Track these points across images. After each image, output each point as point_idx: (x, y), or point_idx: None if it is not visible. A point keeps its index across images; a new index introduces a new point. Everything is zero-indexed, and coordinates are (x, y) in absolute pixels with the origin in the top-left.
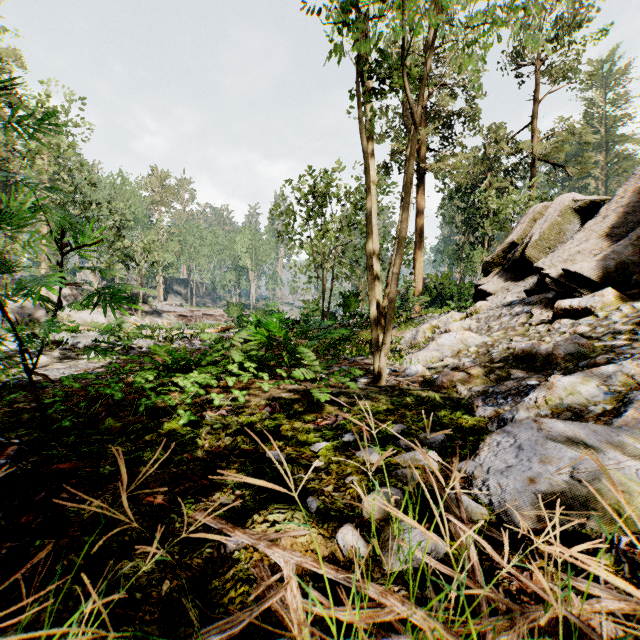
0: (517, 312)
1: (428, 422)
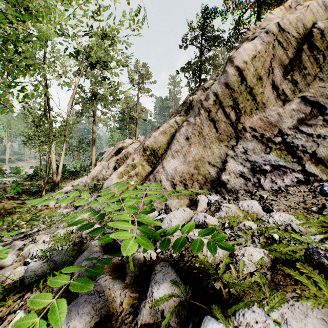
0: None
1: None
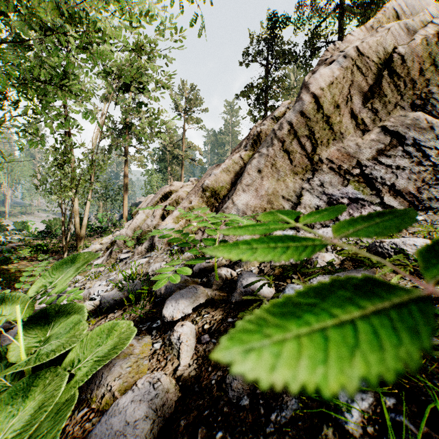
0: None
1: None
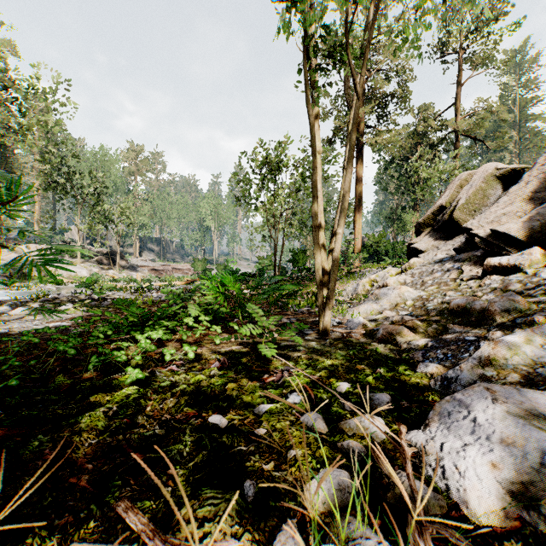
0: (448, 268)
1: (372, 379)
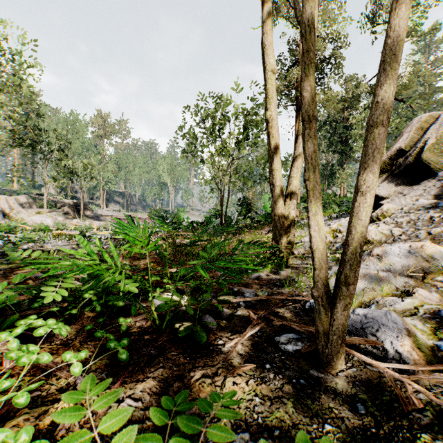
0: None
1: None
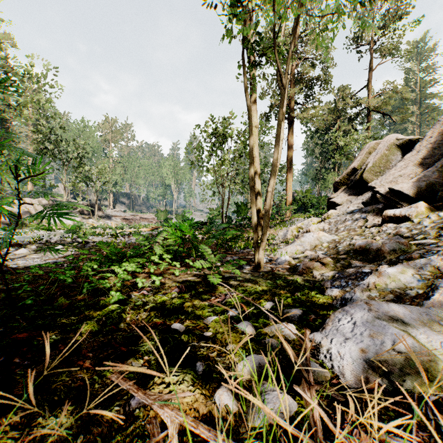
0: (357, 218)
1: (291, 300)
